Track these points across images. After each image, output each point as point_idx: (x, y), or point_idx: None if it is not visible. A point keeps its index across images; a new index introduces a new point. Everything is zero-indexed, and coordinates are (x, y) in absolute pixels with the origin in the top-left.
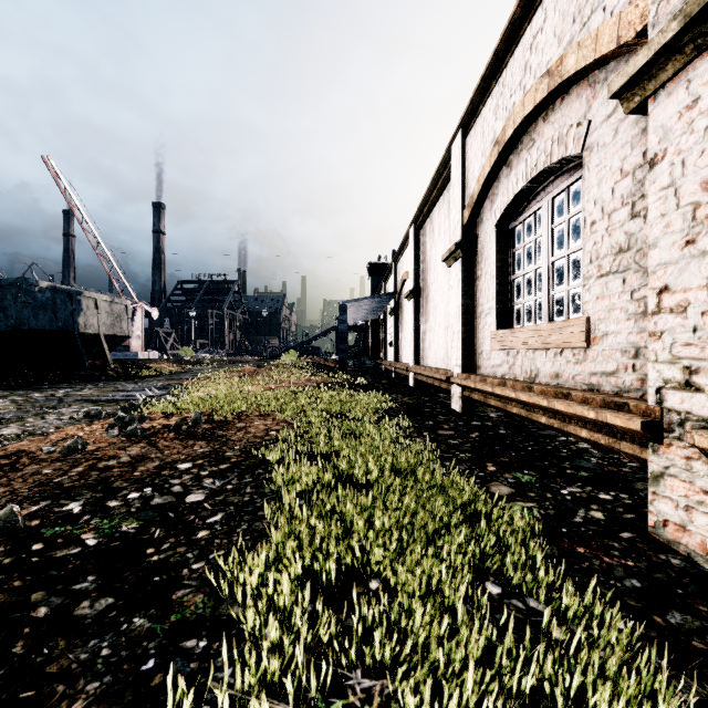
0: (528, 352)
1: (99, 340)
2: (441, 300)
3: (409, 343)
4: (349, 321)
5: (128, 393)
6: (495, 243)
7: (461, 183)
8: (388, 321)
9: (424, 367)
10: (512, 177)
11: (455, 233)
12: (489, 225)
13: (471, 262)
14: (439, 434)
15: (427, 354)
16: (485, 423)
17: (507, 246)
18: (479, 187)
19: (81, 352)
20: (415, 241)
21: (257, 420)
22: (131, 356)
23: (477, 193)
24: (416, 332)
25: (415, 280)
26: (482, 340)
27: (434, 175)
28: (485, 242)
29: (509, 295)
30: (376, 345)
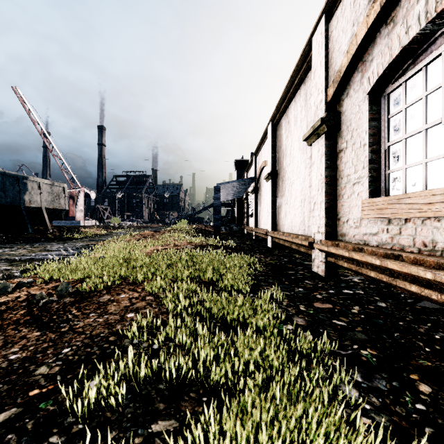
0: (428, 220)
1: (41, 212)
2: (298, 177)
3: (268, 214)
4: (221, 199)
5: (49, 252)
6: (367, 111)
7: (325, 63)
8: (249, 199)
9: (282, 233)
10: (399, 29)
11: (316, 113)
12: (358, 95)
13: (334, 137)
14: (317, 308)
15: (283, 222)
16: (356, 291)
17: (380, 113)
18: (349, 57)
19: (25, 220)
20: (272, 135)
21: (125, 291)
22: (75, 223)
23: (346, 64)
24: (273, 205)
25: (272, 165)
26: (348, 209)
27: (292, 72)
28: (352, 114)
29: (382, 163)
30: (240, 216)
